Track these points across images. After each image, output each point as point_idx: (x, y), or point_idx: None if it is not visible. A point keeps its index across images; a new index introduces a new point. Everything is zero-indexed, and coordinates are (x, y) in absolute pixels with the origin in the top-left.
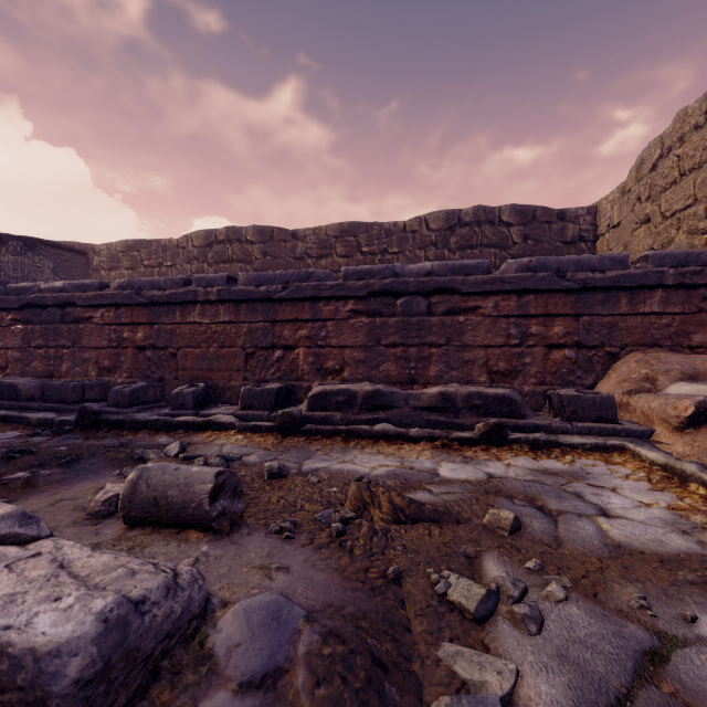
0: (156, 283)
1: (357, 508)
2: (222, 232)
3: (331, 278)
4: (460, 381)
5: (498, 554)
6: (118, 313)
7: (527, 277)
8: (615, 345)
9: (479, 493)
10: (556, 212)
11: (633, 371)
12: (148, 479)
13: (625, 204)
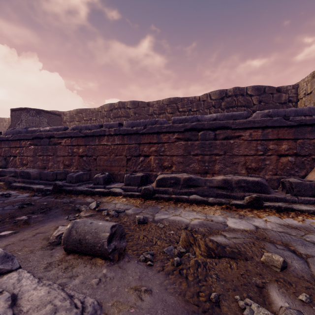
0: (87, 127)
1: (186, 246)
2: (116, 104)
3: (166, 123)
4: (231, 173)
5: (277, 286)
6: (72, 140)
7: (267, 120)
8: None
9: (253, 238)
10: (276, 88)
11: None
12: (76, 228)
13: (314, 82)
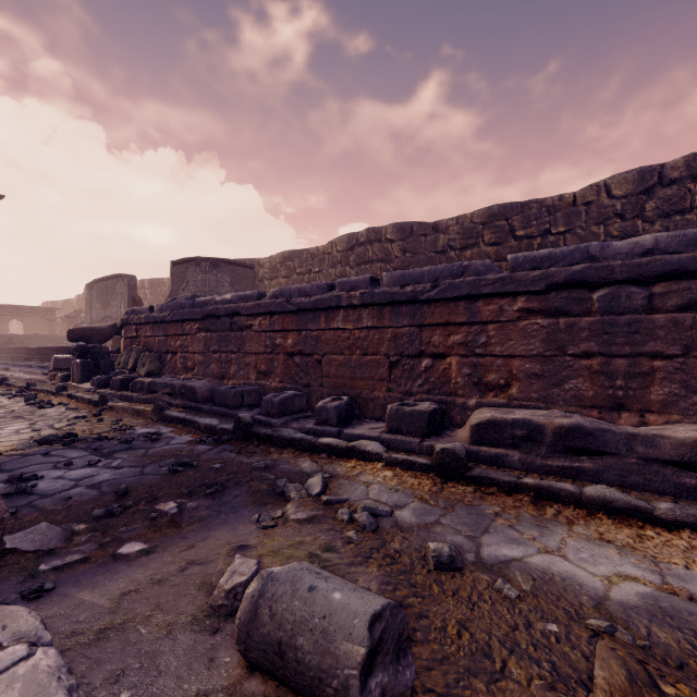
0: (303, 290)
1: None
2: (363, 234)
3: (493, 271)
4: None
5: None
6: (272, 320)
7: None
8: None
9: None
10: None
11: None
12: (272, 601)
13: None
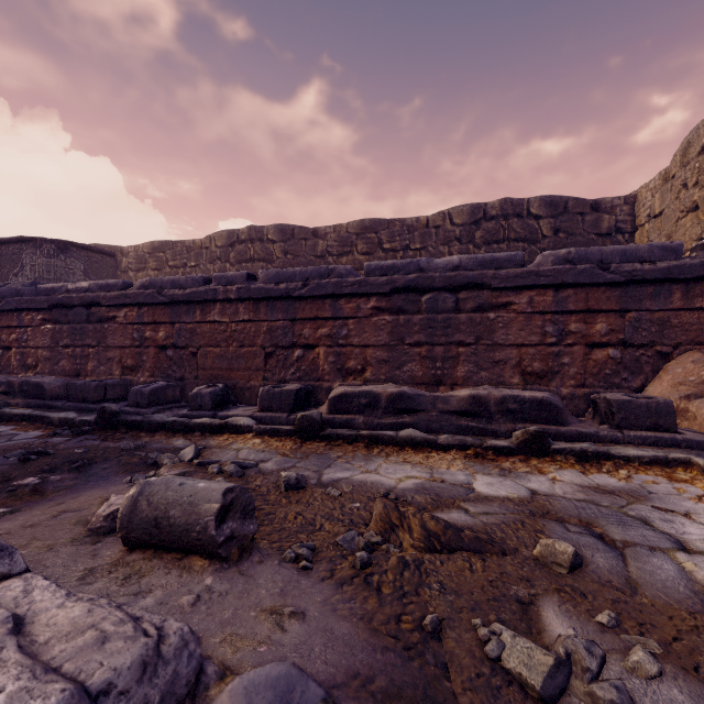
0: (177, 282)
1: (383, 531)
2: (244, 232)
3: (353, 275)
4: (490, 383)
5: (559, 600)
6: (141, 312)
7: (565, 270)
8: (667, 343)
9: (524, 514)
10: (589, 203)
11: (690, 373)
12: (150, 496)
13: (669, 192)
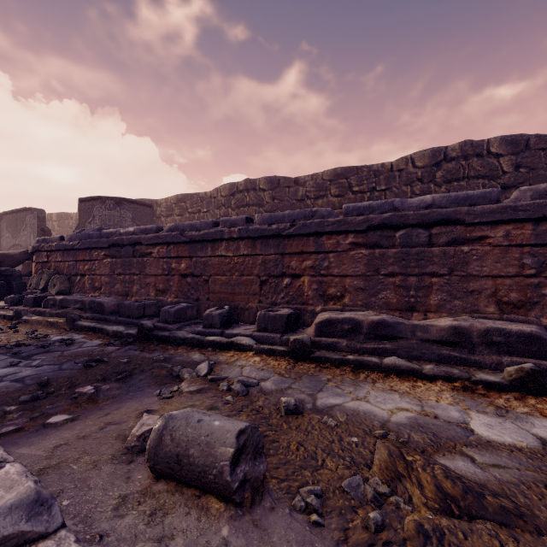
0: (194, 225)
1: (389, 479)
2: (242, 184)
3: (333, 215)
4: (464, 311)
5: None
6: (168, 249)
7: (546, 204)
8: None
9: (542, 472)
10: None
11: None
12: (172, 431)
13: None
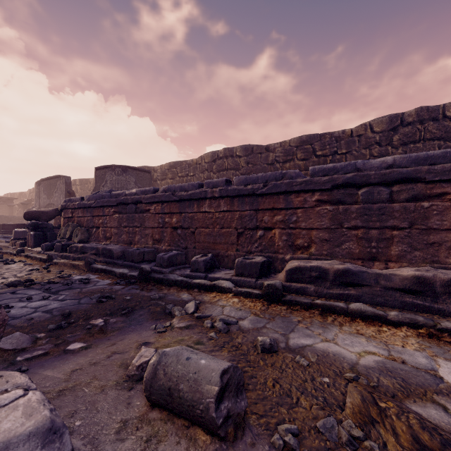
0: (183, 187)
1: (362, 423)
2: (221, 152)
3: (300, 176)
4: (424, 261)
5: None
6: (163, 206)
7: None
8: None
9: None
10: None
11: None
12: (165, 366)
13: None
